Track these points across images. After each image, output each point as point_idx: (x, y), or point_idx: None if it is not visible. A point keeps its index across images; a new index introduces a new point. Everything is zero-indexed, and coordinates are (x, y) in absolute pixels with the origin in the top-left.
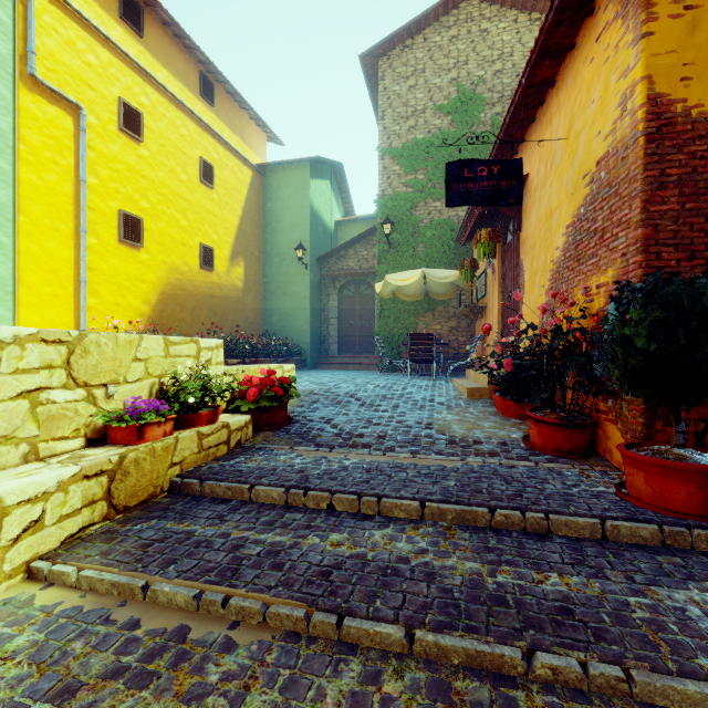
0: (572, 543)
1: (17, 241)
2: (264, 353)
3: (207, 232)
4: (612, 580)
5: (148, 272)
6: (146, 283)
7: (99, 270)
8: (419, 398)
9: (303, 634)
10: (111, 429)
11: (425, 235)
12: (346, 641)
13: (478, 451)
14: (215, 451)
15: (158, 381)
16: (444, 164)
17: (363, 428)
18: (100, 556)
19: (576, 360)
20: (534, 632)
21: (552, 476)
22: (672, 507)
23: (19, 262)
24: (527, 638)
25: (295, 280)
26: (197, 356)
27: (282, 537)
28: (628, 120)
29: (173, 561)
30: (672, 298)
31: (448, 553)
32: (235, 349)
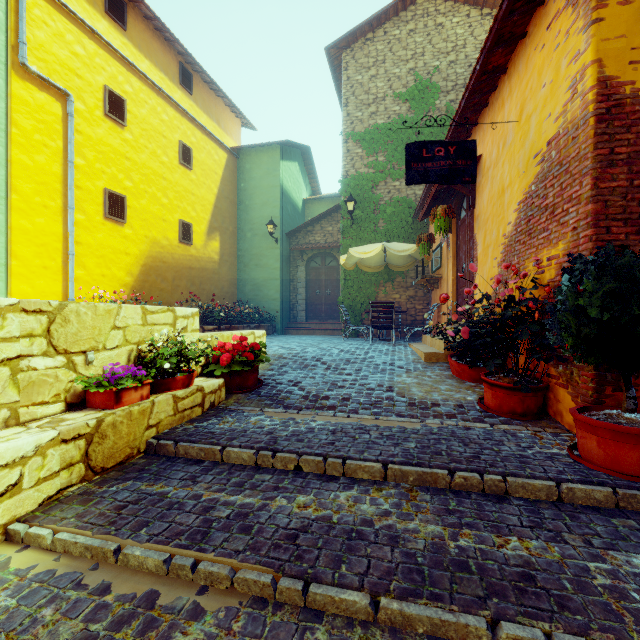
0: (529, 505)
1: (9, 217)
2: (238, 320)
3: (186, 209)
4: (570, 544)
5: (131, 246)
6: (129, 256)
7: (85, 244)
8: (380, 362)
9: (270, 600)
10: (90, 394)
11: (385, 211)
12: (312, 607)
13: (436, 413)
14: (189, 413)
15: (136, 347)
16: (402, 147)
17: (328, 391)
18: (75, 519)
19: (529, 328)
20: (498, 600)
21: (507, 437)
22: (624, 470)
23: (11, 237)
24: (491, 607)
25: (267, 253)
26: (173, 324)
27: (251, 498)
28: (579, 101)
29: (145, 524)
30: (624, 269)
31: (410, 516)
32: (211, 316)
